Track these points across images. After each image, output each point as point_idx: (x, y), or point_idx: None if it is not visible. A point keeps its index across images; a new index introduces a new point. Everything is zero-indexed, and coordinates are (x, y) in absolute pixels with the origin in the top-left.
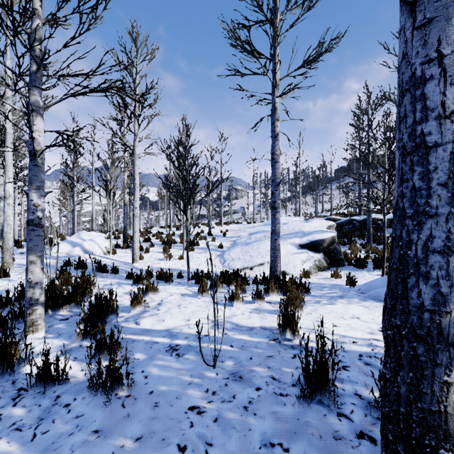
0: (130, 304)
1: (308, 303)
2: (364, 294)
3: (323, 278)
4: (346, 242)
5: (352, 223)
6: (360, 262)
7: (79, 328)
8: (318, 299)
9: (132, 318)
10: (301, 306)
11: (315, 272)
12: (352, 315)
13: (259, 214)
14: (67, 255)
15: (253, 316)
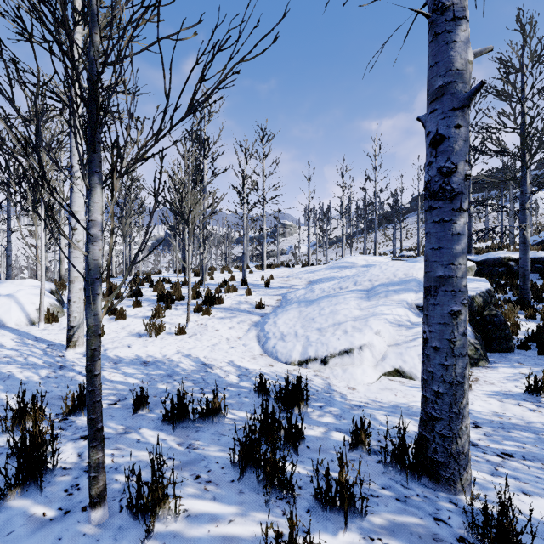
0: None
1: None
2: None
3: (507, 395)
4: None
5: None
6: None
7: None
8: None
9: None
10: None
11: None
12: None
13: (314, 255)
14: None
15: None
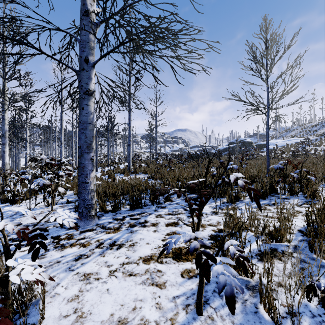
0: None
1: None
2: None
3: None
4: None
5: None
6: None
7: None
8: None
9: None
10: None
11: None
12: None
13: None
14: None
15: None
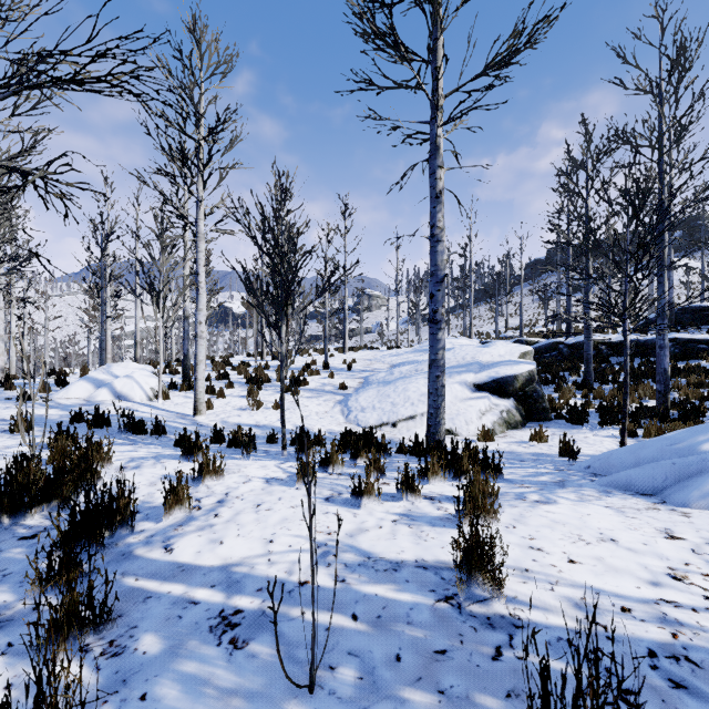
0: (164, 504)
1: (503, 501)
2: (603, 477)
3: (517, 442)
4: (550, 380)
5: (558, 348)
6: (576, 414)
7: (34, 569)
8: (520, 490)
9: (160, 536)
10: (495, 512)
11: (501, 430)
12: (600, 532)
13: (405, 334)
14: (86, 401)
15: (400, 533)
